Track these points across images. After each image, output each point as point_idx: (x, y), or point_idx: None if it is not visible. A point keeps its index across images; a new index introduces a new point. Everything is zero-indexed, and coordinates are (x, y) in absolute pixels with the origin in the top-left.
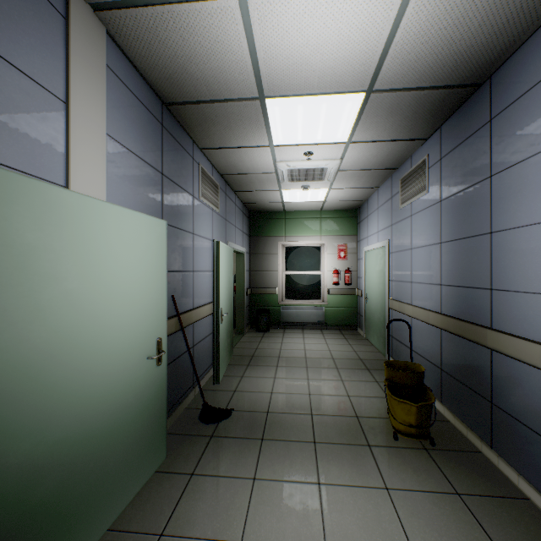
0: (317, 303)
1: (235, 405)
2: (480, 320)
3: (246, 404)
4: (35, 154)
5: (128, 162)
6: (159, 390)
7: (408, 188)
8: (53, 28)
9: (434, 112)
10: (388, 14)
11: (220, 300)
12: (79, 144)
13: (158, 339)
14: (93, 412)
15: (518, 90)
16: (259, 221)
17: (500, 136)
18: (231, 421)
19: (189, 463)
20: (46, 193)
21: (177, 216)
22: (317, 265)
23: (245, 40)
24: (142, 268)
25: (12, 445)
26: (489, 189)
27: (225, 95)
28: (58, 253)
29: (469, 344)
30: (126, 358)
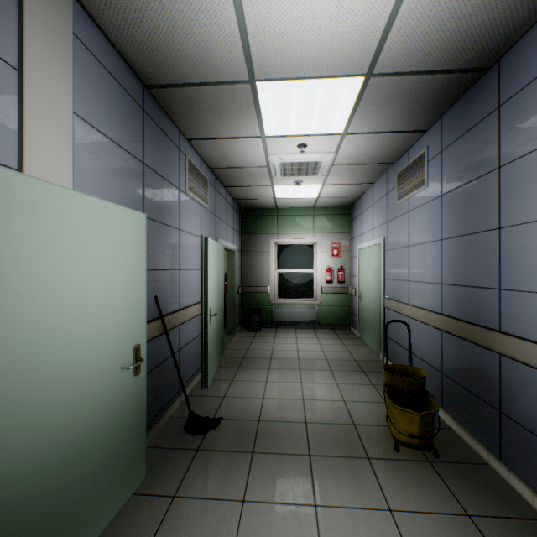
0: (310, 302)
1: (224, 413)
2: (487, 322)
3: (236, 411)
4: None
5: (101, 147)
6: (137, 402)
7: (405, 182)
8: None
9: (435, 101)
10: None
11: (208, 300)
12: (36, 120)
13: (136, 346)
14: (51, 436)
15: (532, 72)
16: (250, 218)
17: (510, 123)
18: (219, 431)
19: (171, 483)
20: None
21: (161, 210)
22: (310, 263)
23: (233, 9)
24: (116, 266)
25: None
26: (498, 181)
27: (212, 76)
28: (3, 248)
29: (474, 347)
30: (95, 370)
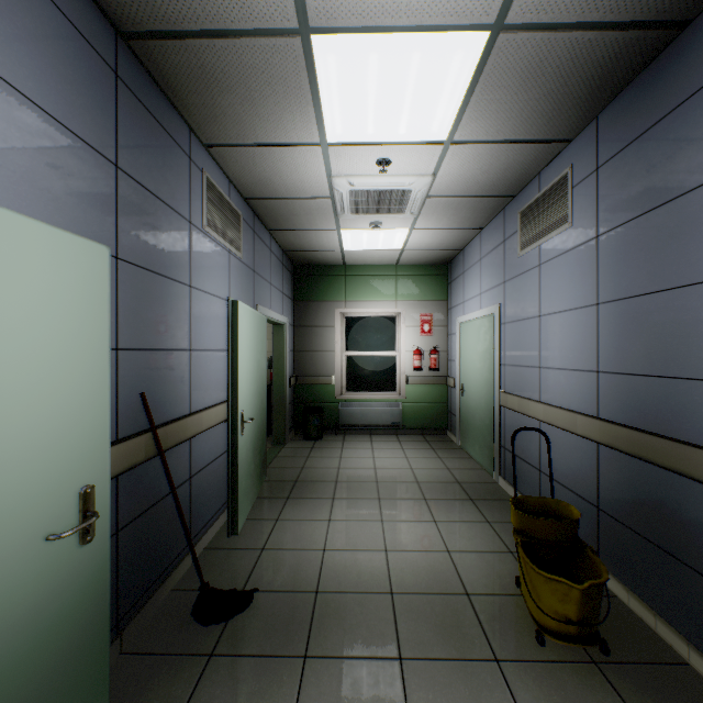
0: (391, 398)
1: (261, 579)
2: (684, 434)
3: (280, 576)
4: None
5: (14, 116)
6: (87, 593)
7: (534, 223)
8: None
9: (594, 84)
10: None
11: (239, 398)
12: None
13: (83, 489)
14: None
15: None
16: (307, 279)
17: None
18: (250, 616)
19: None
20: None
21: (155, 252)
22: (391, 343)
23: None
24: (33, 340)
25: None
26: None
27: (234, 18)
28: None
29: (659, 473)
30: None
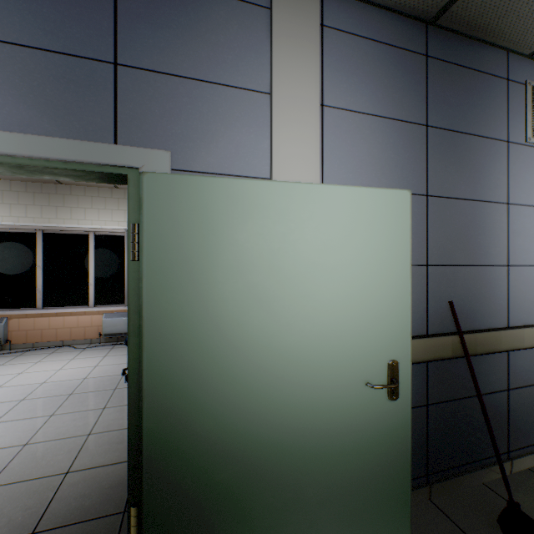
0: None
1: None
2: None
3: None
4: (240, 155)
5: (358, 129)
6: (393, 434)
7: None
8: (257, 27)
9: None
10: None
11: None
12: (282, 130)
13: (389, 361)
14: (282, 421)
15: None
16: None
17: None
18: None
19: None
20: (229, 189)
21: (463, 181)
22: None
23: None
24: (359, 260)
25: (199, 417)
26: None
27: None
28: (242, 245)
29: None
30: (331, 374)
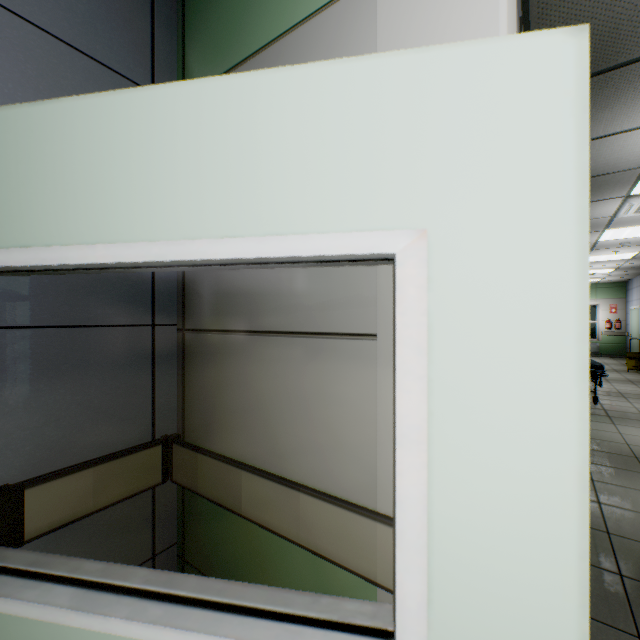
0: (592, 341)
1: None
2: None
3: None
4: None
5: None
6: None
7: None
8: None
9: None
10: (617, 265)
11: None
12: None
13: None
14: None
15: None
16: None
17: None
18: None
19: None
20: None
21: None
22: (592, 317)
23: None
24: None
25: None
26: None
27: None
28: None
29: None
30: None
